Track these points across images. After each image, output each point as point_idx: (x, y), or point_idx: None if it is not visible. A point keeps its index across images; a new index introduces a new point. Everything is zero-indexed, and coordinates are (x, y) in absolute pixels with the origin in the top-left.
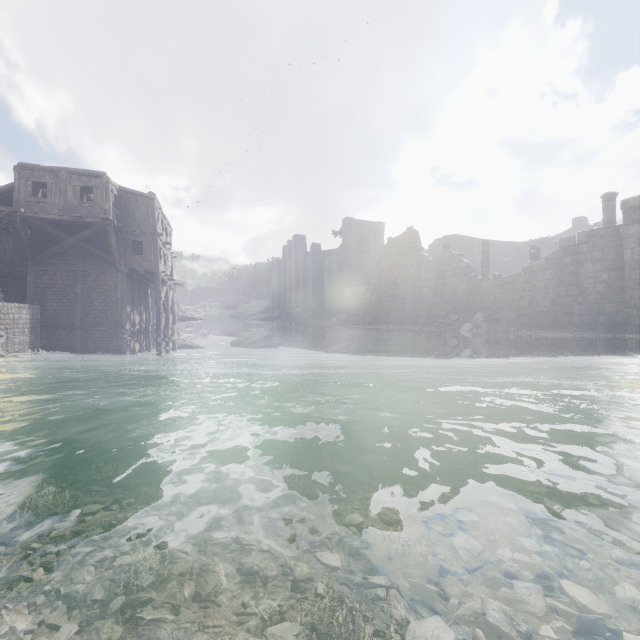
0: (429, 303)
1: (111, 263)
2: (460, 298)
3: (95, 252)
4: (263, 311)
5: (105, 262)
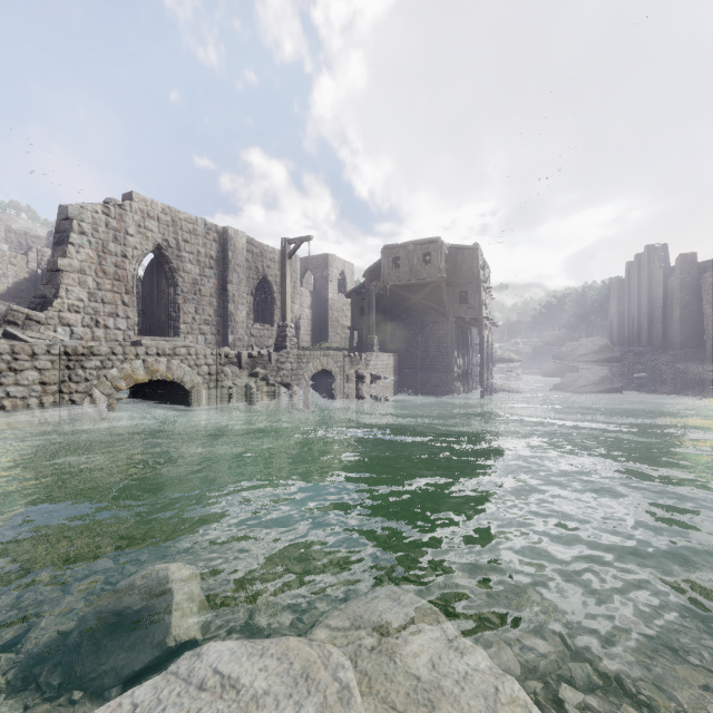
0: None
1: (442, 314)
2: None
3: (431, 306)
4: (597, 351)
5: (438, 313)
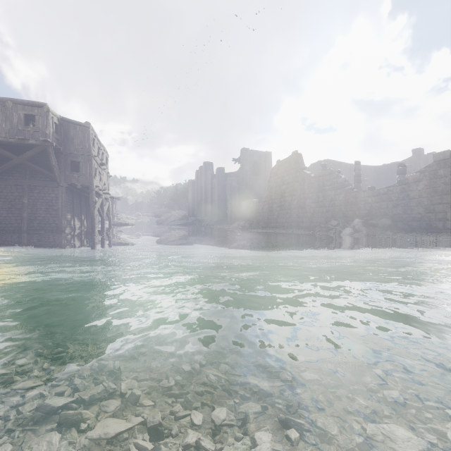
0: (311, 211)
1: (53, 179)
2: (338, 207)
3: (39, 169)
4: (180, 218)
5: (48, 178)
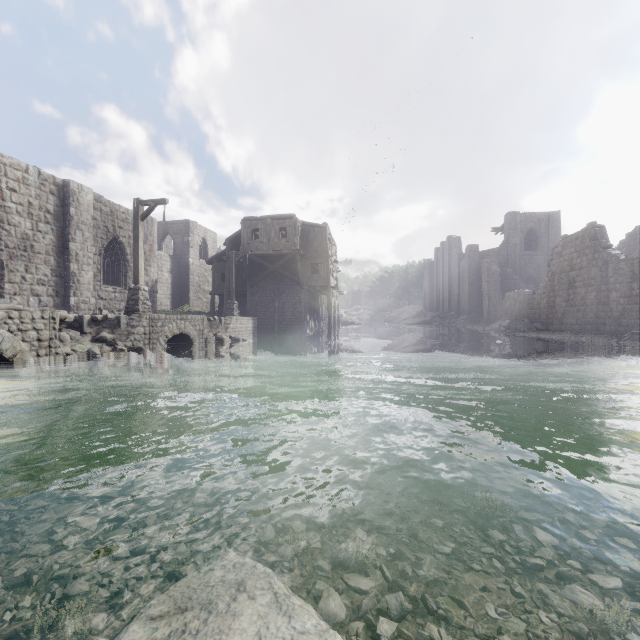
0: (619, 310)
1: (297, 282)
2: None
3: (287, 275)
4: (416, 315)
5: (293, 282)
